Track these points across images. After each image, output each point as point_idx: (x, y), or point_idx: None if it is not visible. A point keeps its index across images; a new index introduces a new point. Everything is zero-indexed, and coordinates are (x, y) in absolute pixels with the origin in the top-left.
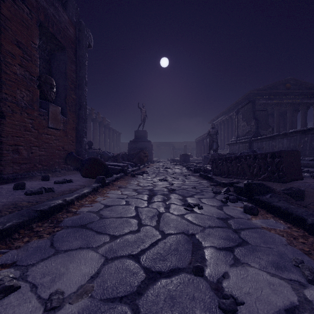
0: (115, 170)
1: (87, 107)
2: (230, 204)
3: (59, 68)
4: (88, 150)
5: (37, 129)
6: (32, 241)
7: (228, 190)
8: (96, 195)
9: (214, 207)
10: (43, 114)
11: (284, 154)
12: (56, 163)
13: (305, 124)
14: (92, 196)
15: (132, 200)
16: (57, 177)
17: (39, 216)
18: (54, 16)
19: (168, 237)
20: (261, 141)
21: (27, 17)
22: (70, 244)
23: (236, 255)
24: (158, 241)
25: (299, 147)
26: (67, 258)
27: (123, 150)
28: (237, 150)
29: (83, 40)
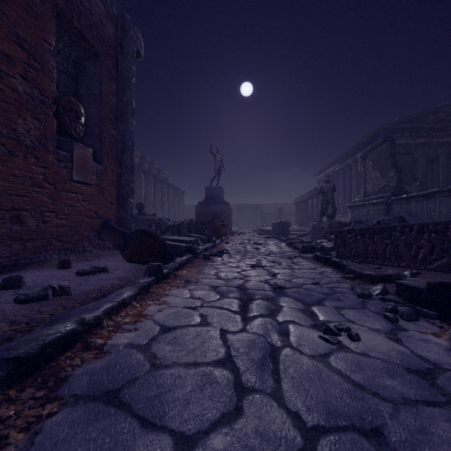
0: (177, 249)
1: (136, 154)
2: (408, 326)
3: (91, 87)
4: (137, 216)
5: (52, 183)
6: None
7: (385, 290)
8: (147, 300)
9: (380, 335)
10: (63, 158)
11: None
12: (85, 237)
13: None
14: (138, 302)
15: (212, 313)
16: (84, 262)
17: (12, 373)
18: (82, 3)
19: (320, 446)
20: (408, 201)
21: None
22: None
23: None
24: None
25: None
26: None
27: (188, 216)
28: (365, 216)
29: (128, 44)
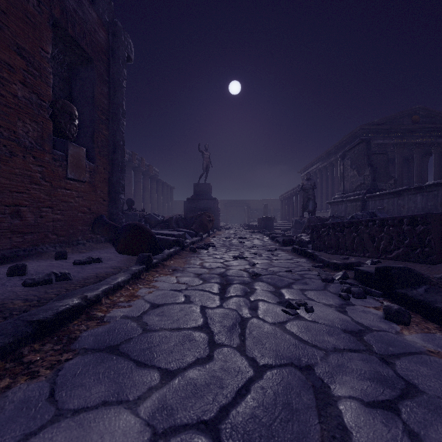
0: (166, 242)
1: (126, 151)
2: (356, 302)
3: (84, 90)
4: (127, 212)
5: (49, 181)
6: (17, 385)
7: (345, 275)
8: (138, 284)
9: (331, 308)
10: (59, 158)
11: (432, 219)
12: (78, 231)
13: (440, 174)
14: (131, 286)
15: (195, 294)
16: (79, 254)
17: (36, 332)
18: (76, 12)
19: (266, 375)
20: (381, 198)
21: (33, 10)
22: (86, 394)
23: (407, 422)
24: (249, 383)
25: (441, 207)
26: (77, 431)
27: (177, 211)
28: (344, 212)
29: (119, 49)
